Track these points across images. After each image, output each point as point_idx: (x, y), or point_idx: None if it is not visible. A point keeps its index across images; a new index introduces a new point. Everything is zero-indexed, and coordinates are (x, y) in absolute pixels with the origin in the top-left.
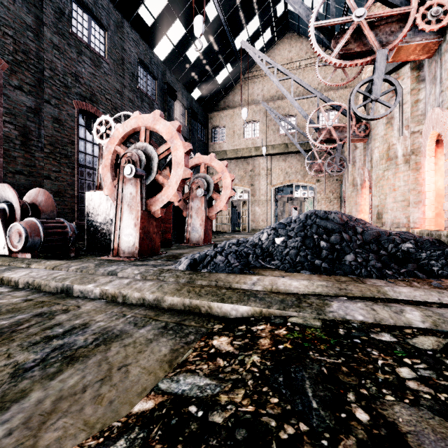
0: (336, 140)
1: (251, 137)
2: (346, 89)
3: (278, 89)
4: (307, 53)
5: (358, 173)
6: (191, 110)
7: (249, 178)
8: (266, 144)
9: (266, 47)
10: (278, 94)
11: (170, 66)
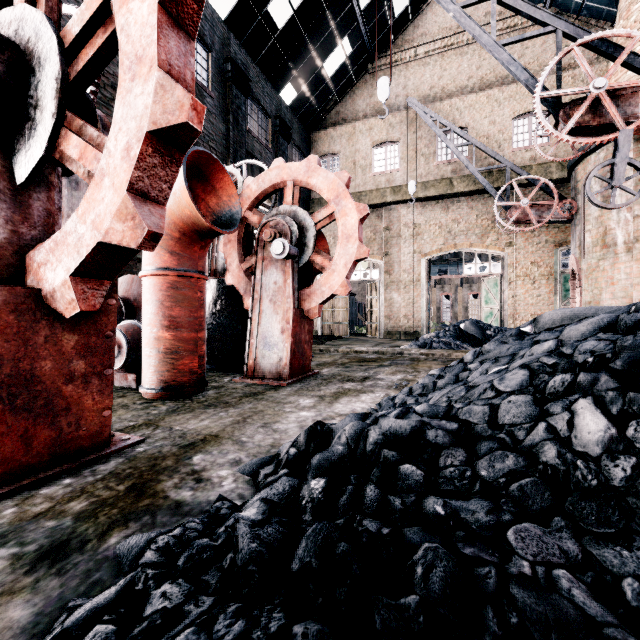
0: (615, 122)
1: (385, 170)
2: (566, 73)
3: (434, 82)
4: (488, 14)
5: (617, 219)
6: (279, 121)
7: (381, 243)
8: (416, 175)
9: (412, 8)
10: (433, 91)
11: (238, 32)
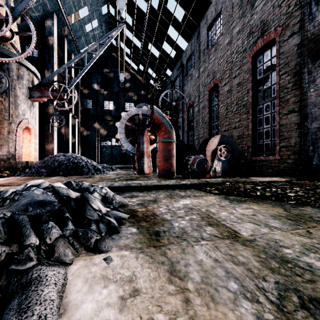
0: None
1: None
2: None
3: None
4: None
5: None
6: None
7: None
8: None
9: None
10: None
11: None
